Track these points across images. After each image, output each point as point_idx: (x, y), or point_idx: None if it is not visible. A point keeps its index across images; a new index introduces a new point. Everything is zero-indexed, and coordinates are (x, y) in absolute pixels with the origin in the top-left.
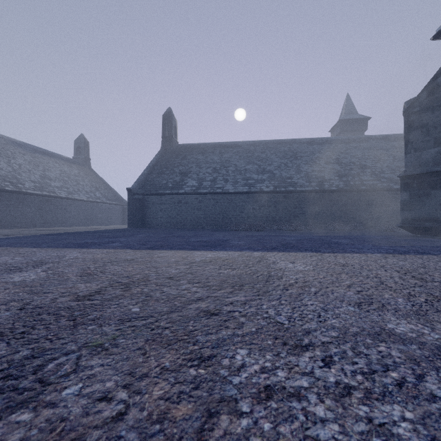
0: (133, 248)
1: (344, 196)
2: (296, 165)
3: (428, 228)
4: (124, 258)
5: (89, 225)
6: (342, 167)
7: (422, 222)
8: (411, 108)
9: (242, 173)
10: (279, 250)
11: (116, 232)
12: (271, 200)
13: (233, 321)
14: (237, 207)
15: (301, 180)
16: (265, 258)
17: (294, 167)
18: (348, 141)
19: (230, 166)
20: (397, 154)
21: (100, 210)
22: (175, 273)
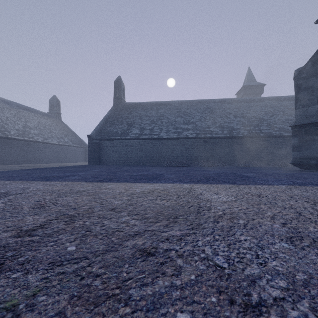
0: (87, 181)
1: (247, 141)
2: (212, 118)
3: (313, 164)
4: (77, 189)
5: (59, 162)
6: (246, 120)
7: (308, 160)
8: (300, 74)
9: (173, 124)
10: (203, 182)
11: (78, 168)
12: (194, 144)
13: (170, 264)
14: (169, 149)
15: (216, 129)
16: (193, 190)
17: (211, 120)
18: (250, 101)
19: (164, 119)
20: (285, 110)
21: (68, 151)
22: (117, 205)
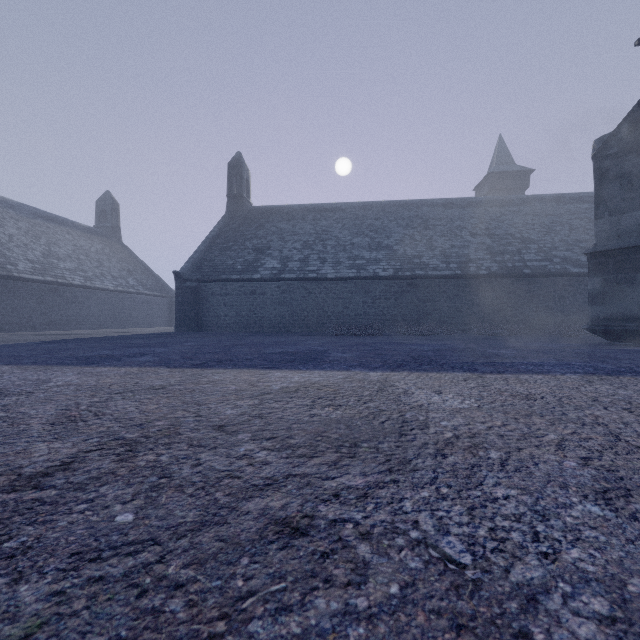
0: (171, 365)
1: (498, 284)
2: (427, 238)
3: (631, 332)
4: (149, 383)
5: (117, 327)
6: (494, 241)
7: (621, 322)
8: (605, 149)
9: (347, 249)
10: (410, 368)
11: (154, 338)
12: (390, 290)
13: (342, 556)
14: (339, 299)
15: (435, 259)
16: (390, 384)
17: (424, 241)
18: (502, 203)
19: (329, 239)
20: (574, 222)
21: (135, 305)
22: (231, 417)
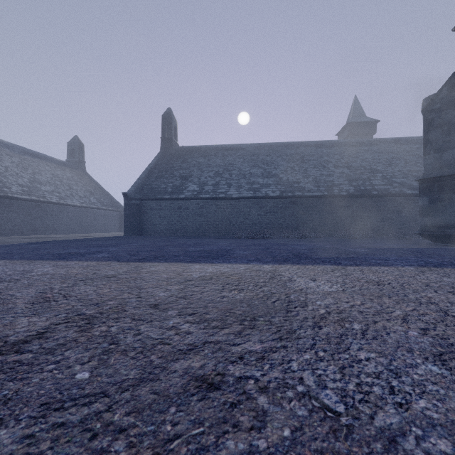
0: (120, 260)
1: (354, 202)
2: (303, 169)
3: (450, 236)
4: (104, 273)
5: (83, 232)
6: (351, 171)
7: (442, 229)
8: (431, 105)
9: (247, 177)
10: (292, 262)
11: (108, 240)
12: (277, 206)
13: (246, 406)
14: (241, 213)
15: (309, 184)
16: (278, 274)
17: (301, 171)
18: (357, 144)
19: (234, 169)
20: (408, 157)
21: (95, 216)
22: (163, 298)
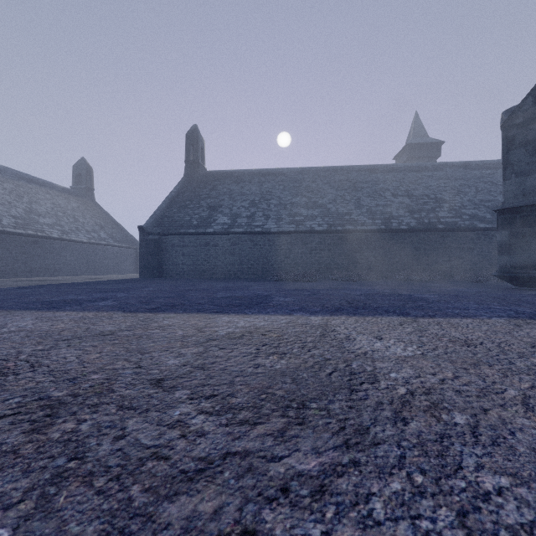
0: (127, 309)
1: (416, 237)
2: (356, 198)
3: (535, 278)
4: (100, 329)
5: (90, 274)
6: (413, 201)
7: (526, 270)
8: (512, 119)
9: (288, 207)
10: (347, 312)
11: (119, 284)
12: (324, 242)
13: None
14: (281, 250)
15: (362, 216)
16: (331, 329)
17: (353, 201)
18: (419, 169)
19: (272, 199)
20: (480, 185)
21: (106, 255)
22: (172, 368)
